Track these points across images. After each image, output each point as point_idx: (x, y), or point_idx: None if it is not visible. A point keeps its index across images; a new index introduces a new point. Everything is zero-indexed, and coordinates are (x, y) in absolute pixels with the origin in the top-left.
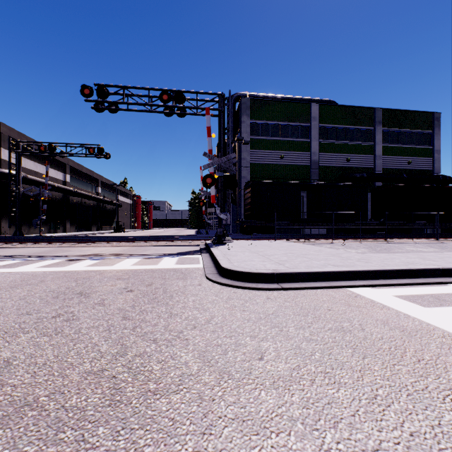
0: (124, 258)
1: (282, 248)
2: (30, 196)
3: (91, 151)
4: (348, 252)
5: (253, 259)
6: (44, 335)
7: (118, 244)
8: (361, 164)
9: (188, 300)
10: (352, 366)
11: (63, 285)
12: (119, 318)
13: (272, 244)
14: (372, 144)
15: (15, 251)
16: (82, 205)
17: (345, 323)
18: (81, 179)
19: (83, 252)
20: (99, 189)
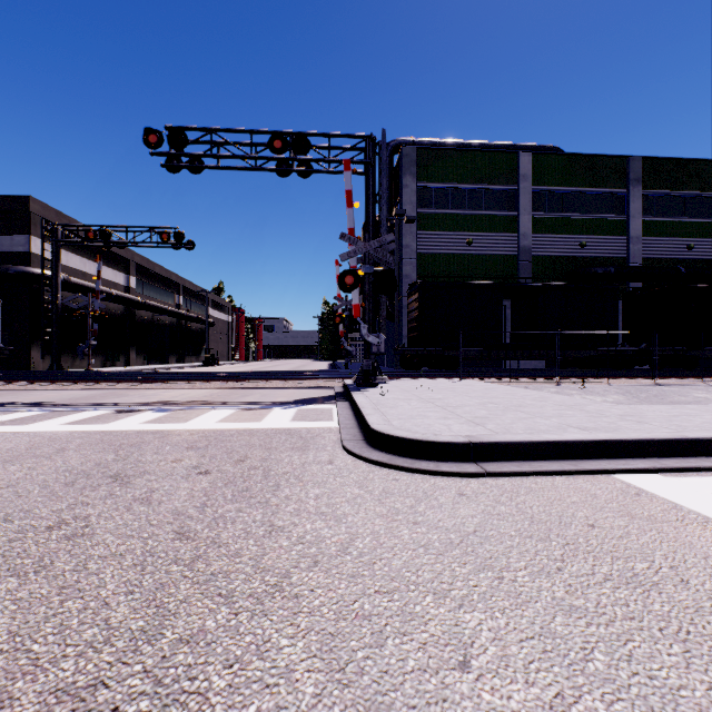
0: (208, 408)
1: (474, 393)
2: (74, 310)
3: (164, 238)
4: (596, 402)
5: (426, 414)
6: (12, 572)
7: (203, 385)
8: (605, 251)
9: (306, 495)
10: (702, 706)
11: (91, 459)
12: (170, 534)
13: (456, 387)
14: (624, 218)
15: (43, 395)
16: (155, 323)
17: (638, 563)
18: (153, 283)
19: (146, 398)
20: (181, 299)
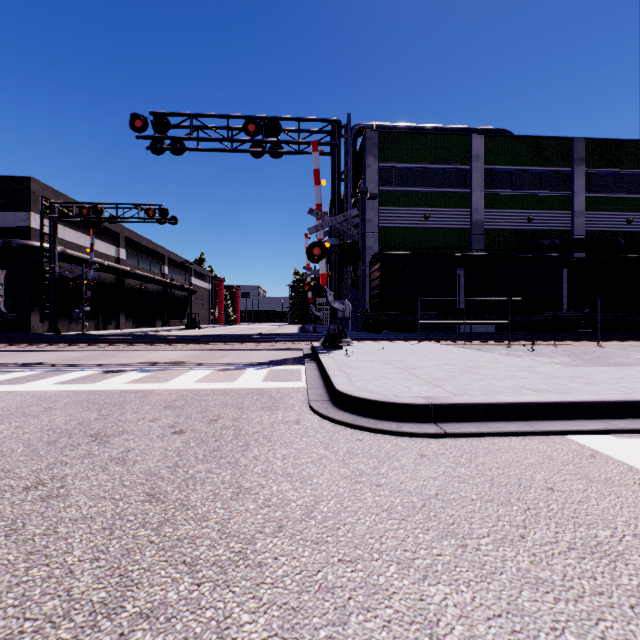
0: (188, 369)
1: (431, 355)
2: (70, 279)
3: (150, 214)
4: (545, 364)
5: (387, 375)
6: None
7: (184, 347)
8: (550, 225)
9: (274, 456)
10: None
11: (75, 418)
12: (141, 495)
13: (414, 349)
14: (568, 194)
15: (40, 356)
16: (143, 291)
17: (601, 531)
18: (141, 254)
19: (132, 359)
20: (166, 269)
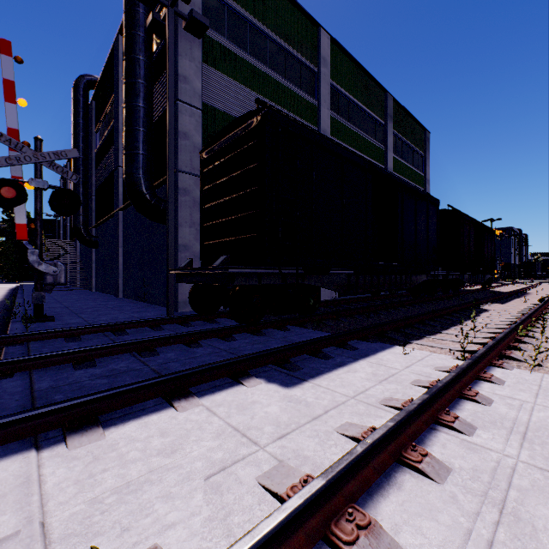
0: None
1: None
2: None
3: None
4: None
5: None
6: None
7: None
8: None
9: None
10: None
11: None
12: None
13: None
14: (383, 148)
15: None
16: None
17: None
18: None
19: None
20: None
